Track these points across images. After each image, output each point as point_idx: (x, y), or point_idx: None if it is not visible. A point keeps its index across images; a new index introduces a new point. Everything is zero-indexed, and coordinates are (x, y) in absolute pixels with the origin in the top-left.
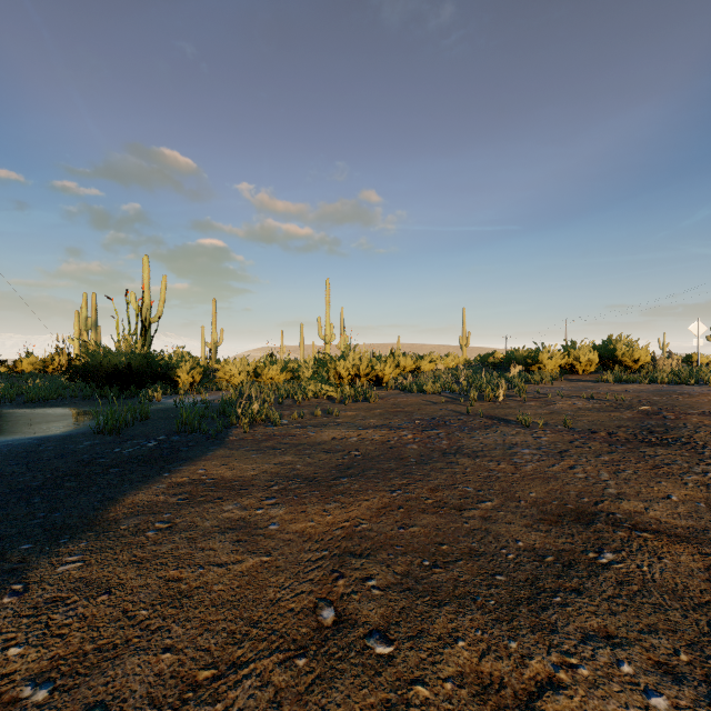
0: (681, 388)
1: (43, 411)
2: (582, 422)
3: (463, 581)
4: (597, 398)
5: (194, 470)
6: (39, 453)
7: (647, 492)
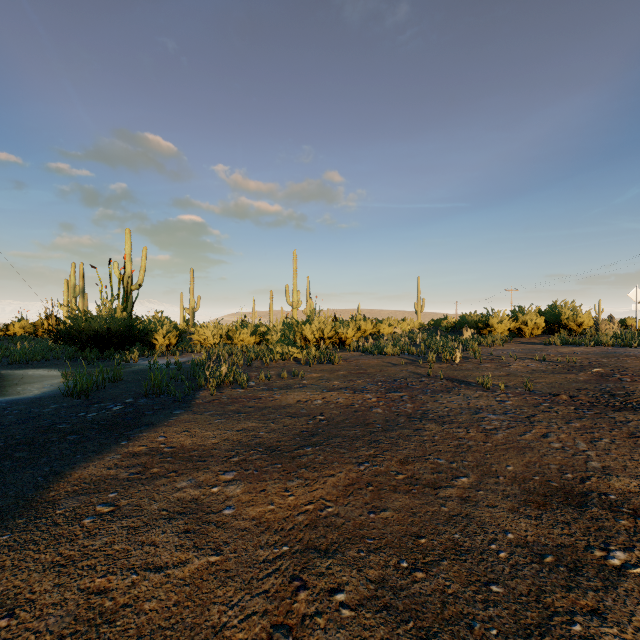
0: (626, 350)
1: (24, 372)
2: (541, 384)
3: (452, 594)
4: (548, 360)
5: (154, 437)
6: (1, 418)
7: (633, 466)
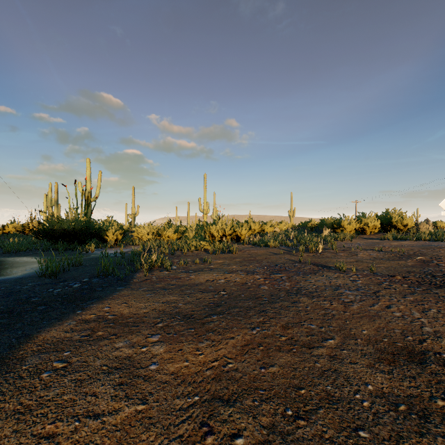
0: (438, 243)
1: (13, 259)
2: (381, 268)
3: (329, 439)
4: (384, 250)
5: (101, 308)
6: None
7: None
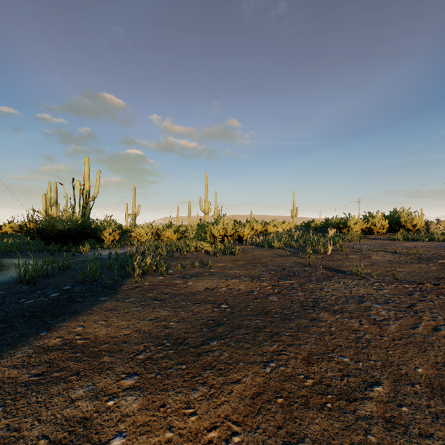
0: None
1: None
2: (403, 273)
3: None
4: (398, 252)
5: (73, 327)
6: None
7: None
